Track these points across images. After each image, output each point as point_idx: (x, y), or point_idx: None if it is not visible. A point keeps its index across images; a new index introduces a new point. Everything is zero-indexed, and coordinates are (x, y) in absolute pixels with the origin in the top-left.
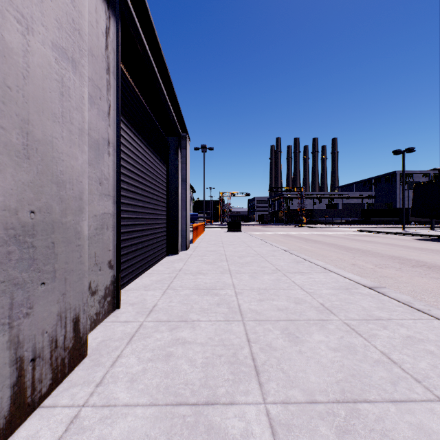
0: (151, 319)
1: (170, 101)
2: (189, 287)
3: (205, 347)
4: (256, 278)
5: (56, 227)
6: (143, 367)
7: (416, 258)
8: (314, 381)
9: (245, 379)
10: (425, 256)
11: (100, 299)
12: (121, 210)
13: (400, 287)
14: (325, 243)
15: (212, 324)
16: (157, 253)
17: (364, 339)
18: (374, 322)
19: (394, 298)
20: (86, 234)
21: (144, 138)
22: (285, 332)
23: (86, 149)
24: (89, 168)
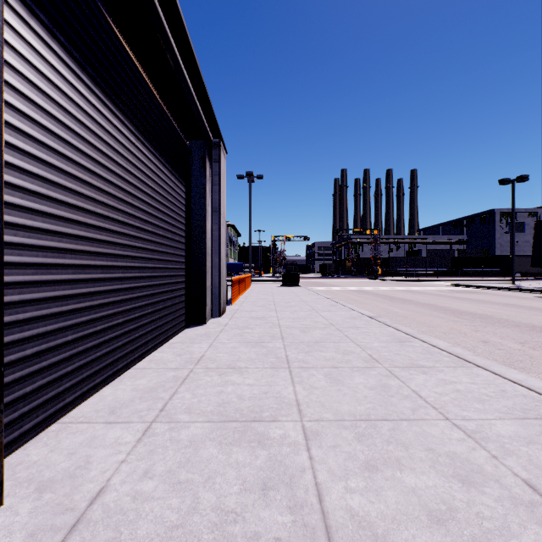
0: None
1: (188, 72)
2: (204, 413)
3: None
4: (339, 381)
5: None
6: None
7: None
8: None
9: None
10: None
11: None
12: (54, 249)
13: None
14: (419, 304)
15: None
16: (164, 326)
17: None
18: None
19: None
20: None
21: (132, 120)
22: None
23: None
24: None
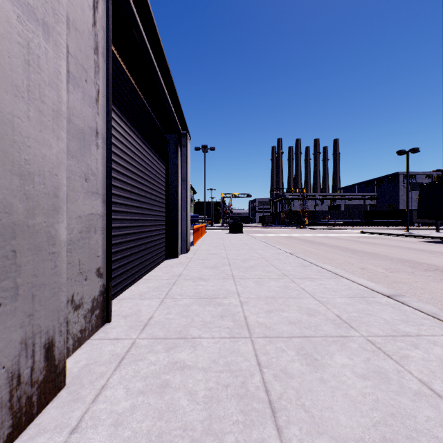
0: (145, 335)
1: (170, 95)
2: (189, 296)
3: (208, 374)
4: (261, 284)
5: (18, 231)
6: (132, 403)
7: (427, 261)
8: (345, 425)
9: (258, 422)
10: (436, 259)
11: (85, 313)
12: (114, 211)
13: (417, 293)
14: (330, 245)
15: (215, 342)
16: (155, 257)
17: (394, 362)
18: (402, 339)
19: (417, 309)
20: (64, 239)
21: (141, 133)
22: (301, 352)
23: (64, 136)
24: (72, 160)
